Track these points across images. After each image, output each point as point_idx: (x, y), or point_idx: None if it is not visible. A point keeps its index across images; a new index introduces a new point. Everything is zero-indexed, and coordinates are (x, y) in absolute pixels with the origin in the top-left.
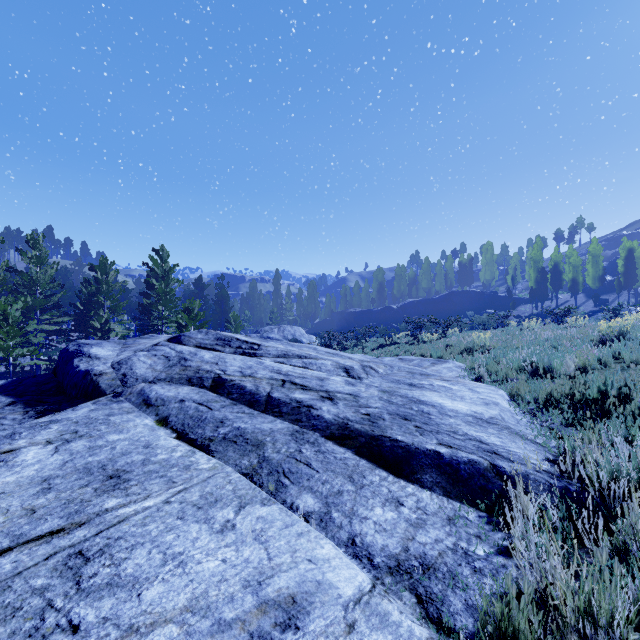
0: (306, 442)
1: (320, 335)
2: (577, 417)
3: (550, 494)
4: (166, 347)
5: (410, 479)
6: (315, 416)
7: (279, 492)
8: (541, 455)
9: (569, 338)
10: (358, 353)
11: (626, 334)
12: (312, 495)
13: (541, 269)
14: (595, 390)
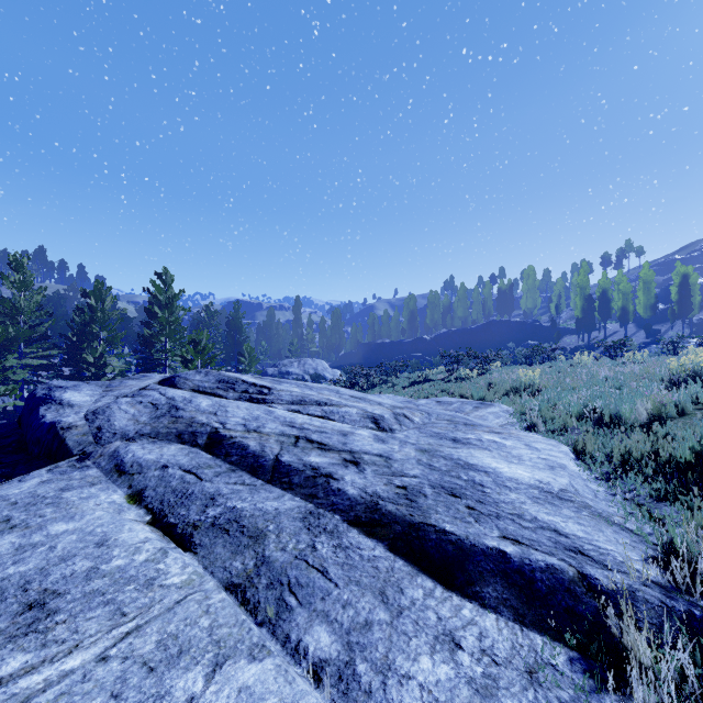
0: (322, 531)
1: (345, 370)
2: (670, 488)
3: (668, 623)
4: (155, 392)
5: (466, 593)
6: (335, 490)
7: (281, 620)
8: (640, 552)
9: (634, 378)
10: (388, 391)
11: (701, 374)
12: (328, 627)
13: (588, 296)
14: (688, 451)
